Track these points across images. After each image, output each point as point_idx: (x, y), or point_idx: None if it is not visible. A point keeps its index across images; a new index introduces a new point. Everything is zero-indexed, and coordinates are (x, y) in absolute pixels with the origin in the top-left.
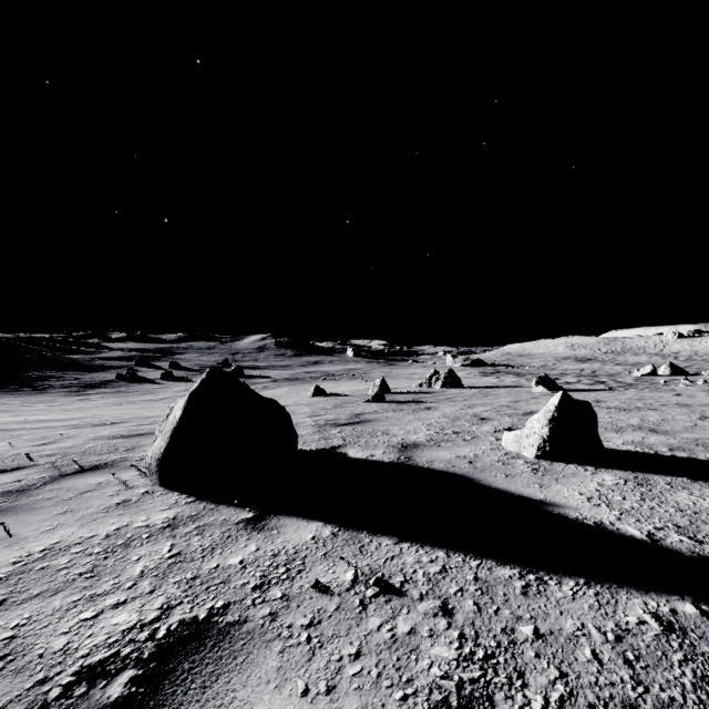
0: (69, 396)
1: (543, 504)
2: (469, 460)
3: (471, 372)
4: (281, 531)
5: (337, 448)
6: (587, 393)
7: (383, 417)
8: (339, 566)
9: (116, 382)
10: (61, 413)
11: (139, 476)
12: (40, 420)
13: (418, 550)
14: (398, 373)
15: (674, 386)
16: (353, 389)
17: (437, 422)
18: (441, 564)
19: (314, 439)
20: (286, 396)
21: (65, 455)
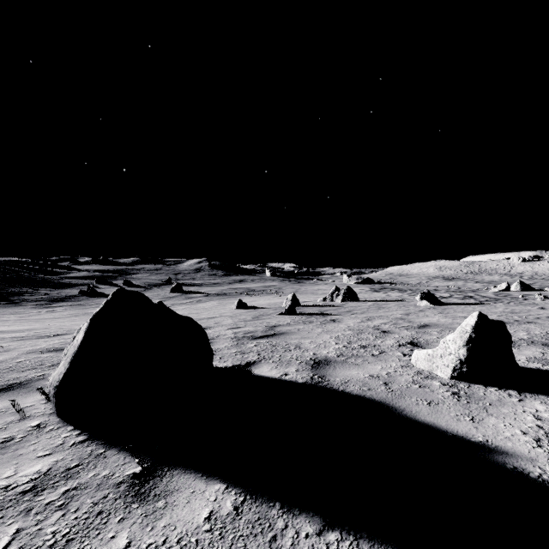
0: (38, 308)
1: (488, 451)
2: (383, 380)
3: (363, 288)
4: (170, 501)
5: (252, 364)
6: (464, 307)
7: (295, 329)
8: None
9: (79, 297)
10: (20, 324)
11: (42, 401)
12: None
13: (351, 548)
14: (305, 289)
15: (532, 300)
16: (270, 302)
17: (343, 335)
18: None
19: (231, 353)
20: (215, 308)
21: None
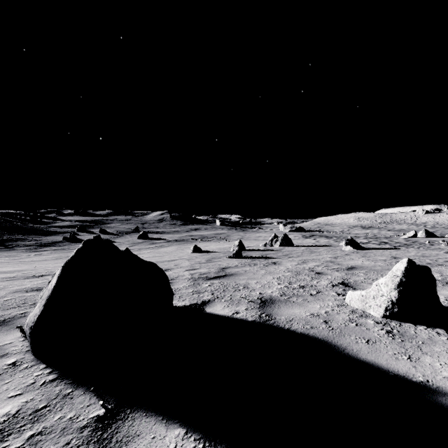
0: (28, 252)
1: (430, 392)
2: (323, 319)
3: (296, 235)
4: None
5: (207, 303)
6: (382, 251)
7: (243, 271)
8: None
9: (62, 242)
10: (12, 266)
11: (21, 339)
12: None
13: None
14: (249, 236)
15: (437, 245)
16: (220, 247)
17: (284, 276)
18: None
19: (188, 293)
20: (174, 252)
21: None
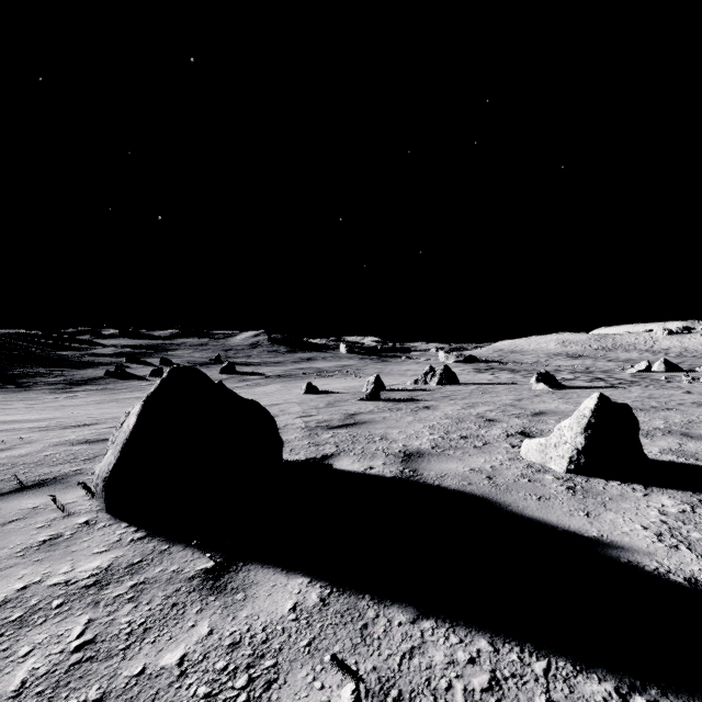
0: (54, 393)
1: (601, 545)
2: (486, 474)
3: (465, 369)
4: (250, 594)
5: (329, 457)
6: (591, 391)
7: (380, 417)
8: (330, 672)
9: (105, 379)
10: (36, 413)
11: (86, 497)
12: (9, 421)
13: (447, 634)
14: (391, 370)
15: (677, 382)
16: (347, 386)
17: (439, 424)
18: (488, 668)
19: (303, 445)
20: (277, 393)
21: (13, 467)
